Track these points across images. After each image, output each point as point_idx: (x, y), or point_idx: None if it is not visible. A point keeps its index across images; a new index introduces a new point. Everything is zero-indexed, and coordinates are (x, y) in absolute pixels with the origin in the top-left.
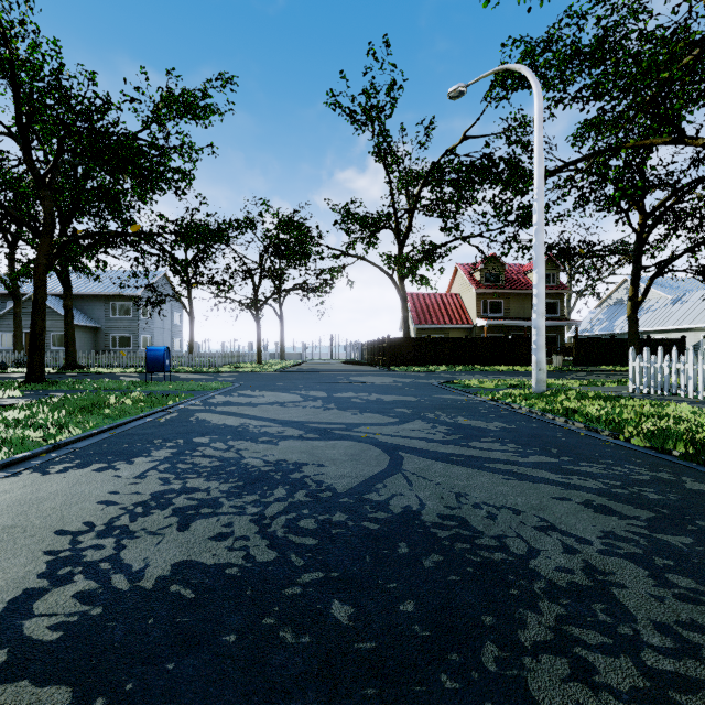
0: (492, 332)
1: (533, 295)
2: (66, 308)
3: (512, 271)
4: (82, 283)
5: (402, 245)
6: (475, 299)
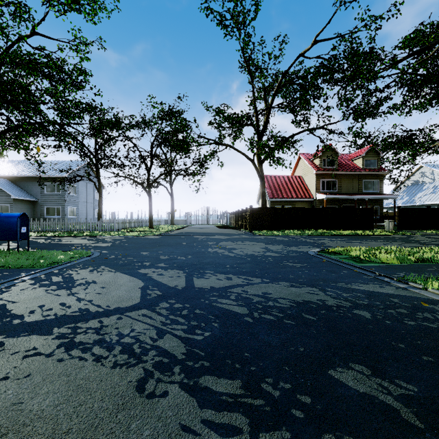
0: (329, 203)
1: None
2: None
3: (342, 159)
4: (25, 169)
5: (261, 136)
6: (315, 178)
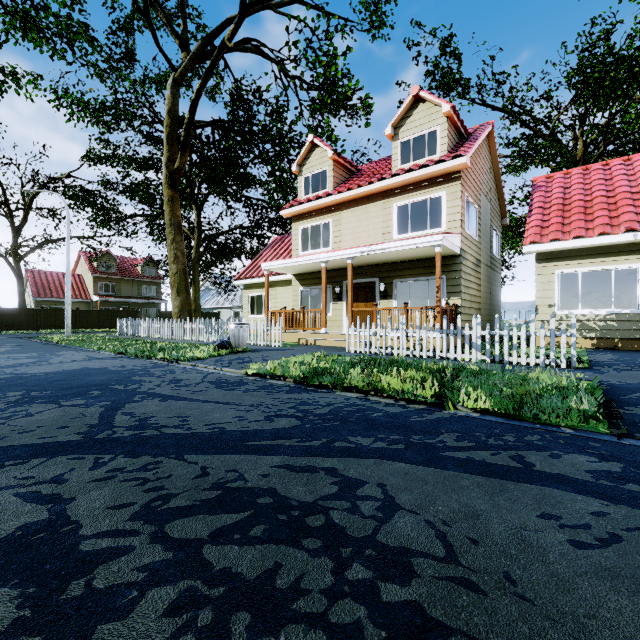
0: (108, 305)
1: (66, 296)
2: None
3: (127, 263)
4: None
5: (18, 232)
6: (93, 281)
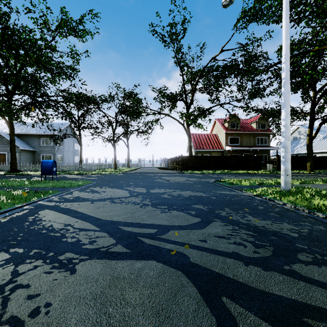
0: (234, 153)
1: (282, 126)
2: (11, 140)
3: (243, 122)
4: (27, 128)
5: (188, 108)
6: (225, 136)
